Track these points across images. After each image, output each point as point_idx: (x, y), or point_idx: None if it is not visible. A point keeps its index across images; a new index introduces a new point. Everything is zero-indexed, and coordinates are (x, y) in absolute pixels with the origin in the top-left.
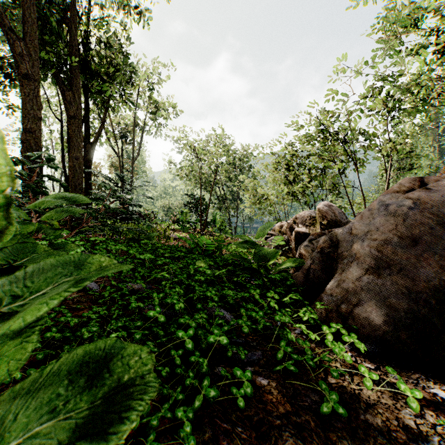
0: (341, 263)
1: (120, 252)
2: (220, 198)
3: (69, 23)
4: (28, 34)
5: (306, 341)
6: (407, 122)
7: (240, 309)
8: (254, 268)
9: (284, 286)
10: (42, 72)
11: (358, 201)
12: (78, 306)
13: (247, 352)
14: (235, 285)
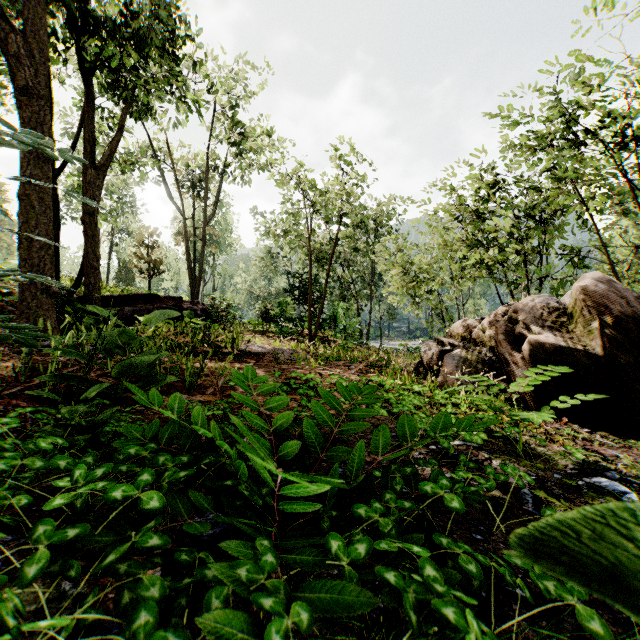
0: None
1: None
2: (344, 281)
3: None
4: None
5: None
6: None
7: None
8: None
9: None
10: None
11: None
12: None
13: None
14: None
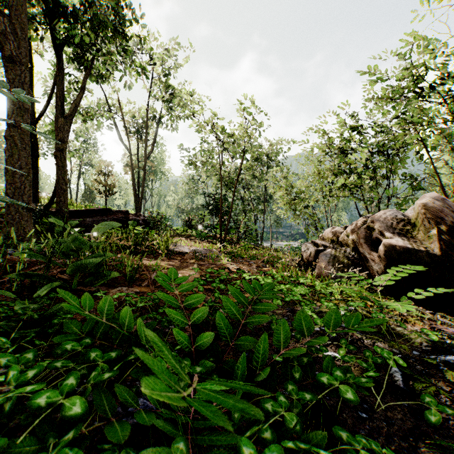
0: None
1: None
2: (245, 199)
3: None
4: None
5: None
6: None
7: None
8: None
9: None
10: None
11: None
12: None
13: None
14: None
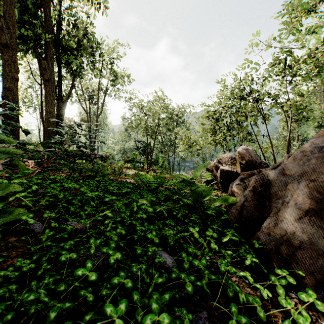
0: (275, 202)
1: (73, 189)
2: (162, 144)
3: (45, 7)
4: (7, 12)
5: (256, 297)
6: (305, 85)
7: (181, 253)
8: (192, 205)
9: (219, 221)
10: (24, 46)
11: (266, 146)
12: (1, 259)
13: (191, 316)
14: (174, 218)
